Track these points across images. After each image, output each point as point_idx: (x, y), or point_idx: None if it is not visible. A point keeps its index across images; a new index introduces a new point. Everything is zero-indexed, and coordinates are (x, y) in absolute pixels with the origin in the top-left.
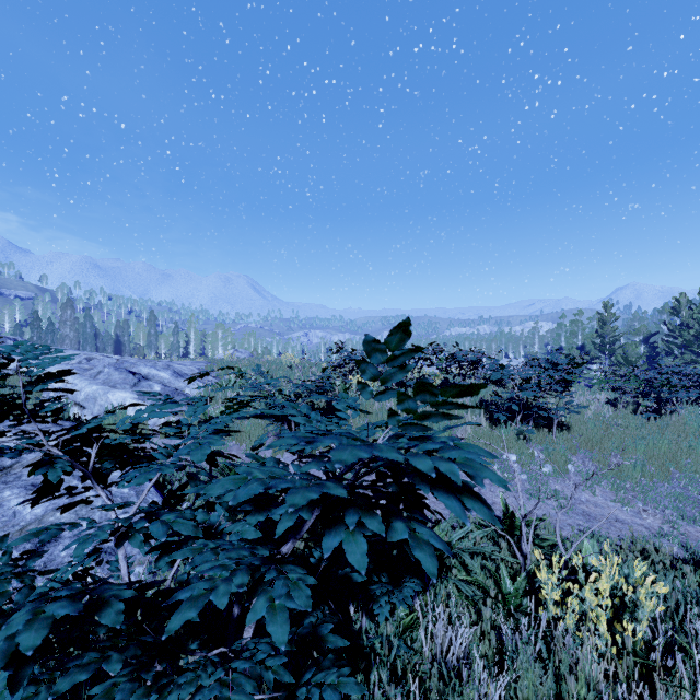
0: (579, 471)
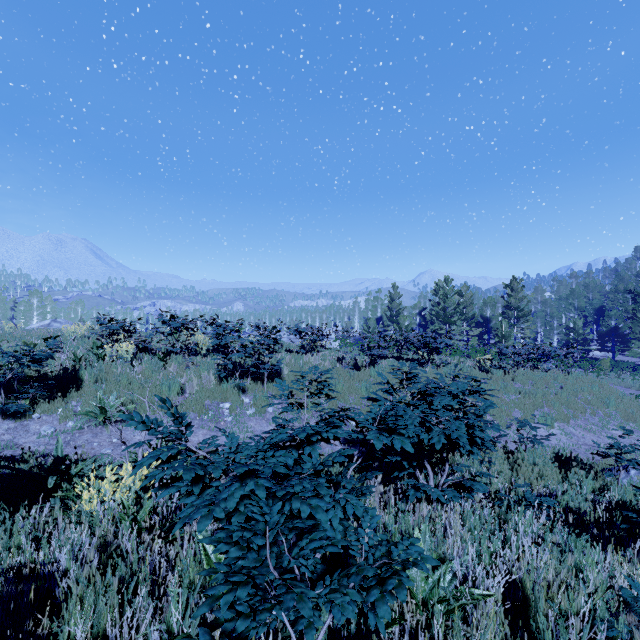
0: (275, 411)
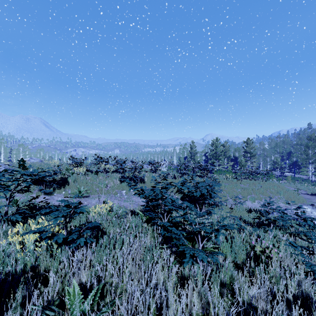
0: None
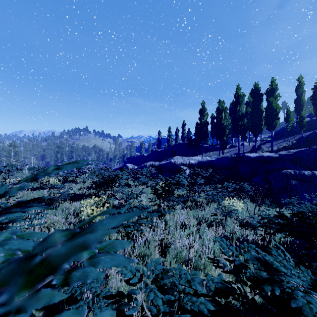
0: None
